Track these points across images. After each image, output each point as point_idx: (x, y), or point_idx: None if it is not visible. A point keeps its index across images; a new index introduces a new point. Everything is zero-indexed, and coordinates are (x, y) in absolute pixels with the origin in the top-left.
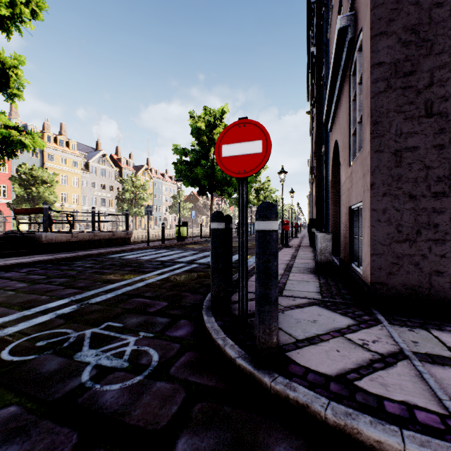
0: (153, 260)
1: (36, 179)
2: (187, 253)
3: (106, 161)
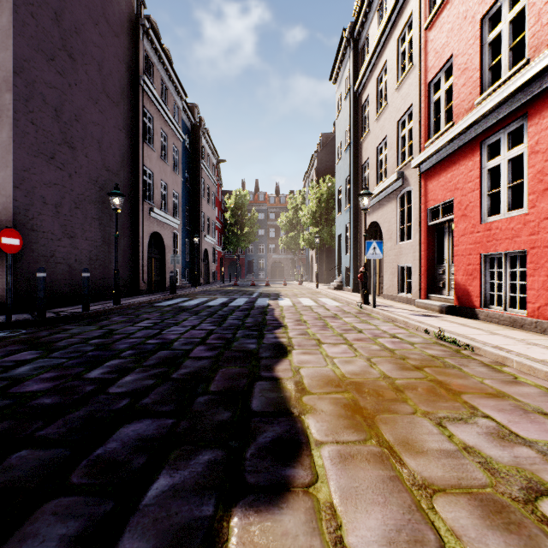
0: None
1: None
2: None
3: None
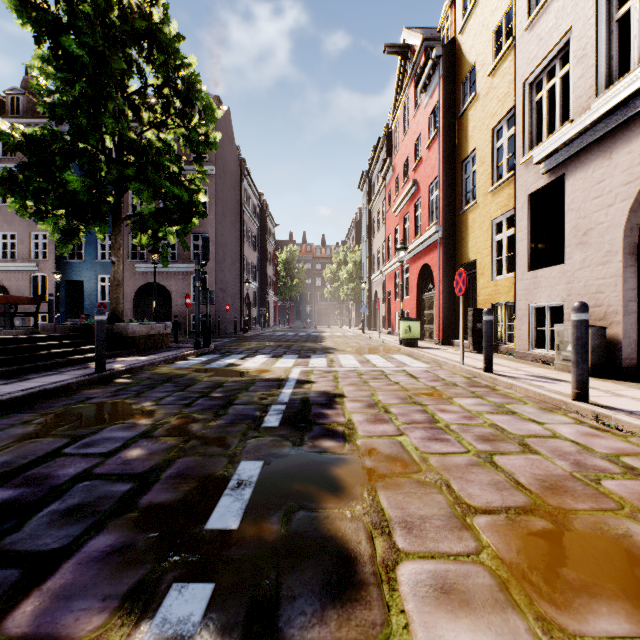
0: None
1: None
2: None
3: None
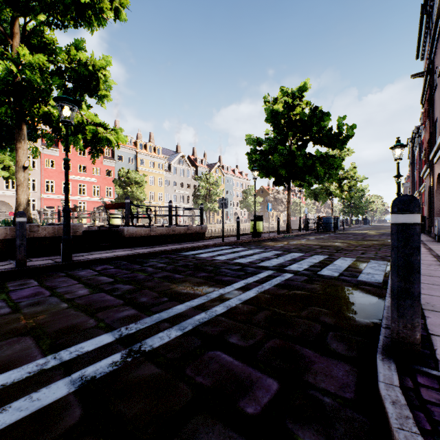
0: (230, 262)
1: (130, 180)
2: (268, 253)
3: (184, 161)
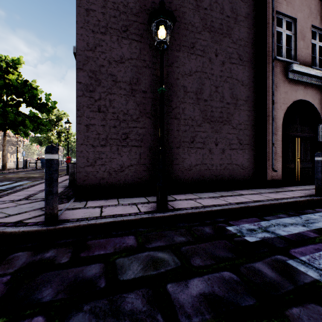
0: None
1: None
2: None
3: None
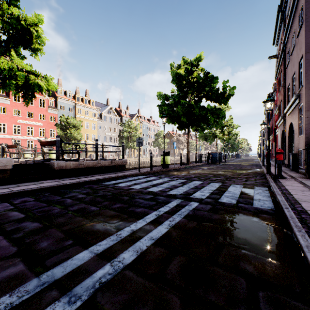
0: (144, 191)
1: (69, 124)
2: (175, 182)
3: (112, 112)
